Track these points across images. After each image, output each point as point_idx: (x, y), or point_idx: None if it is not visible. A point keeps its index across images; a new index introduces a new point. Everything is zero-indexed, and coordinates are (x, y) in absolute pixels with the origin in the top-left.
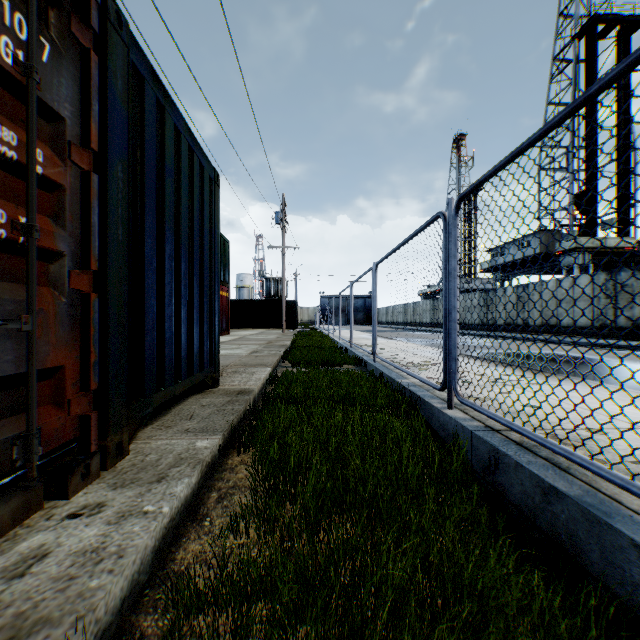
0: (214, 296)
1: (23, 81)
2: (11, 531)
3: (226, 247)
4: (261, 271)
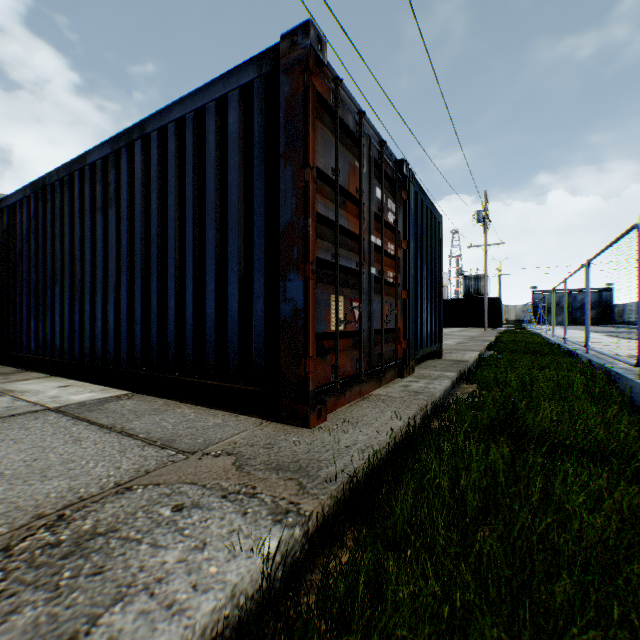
0: (440, 298)
1: (394, 226)
2: (392, 381)
3: None
4: (459, 269)
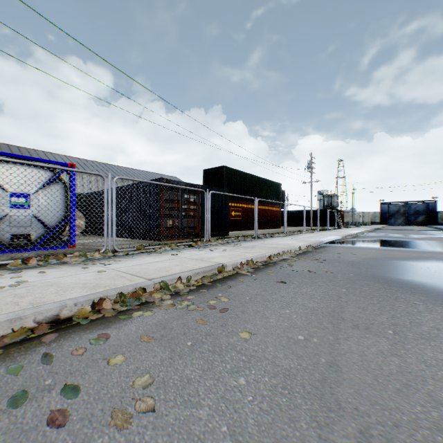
0: (227, 216)
1: (194, 201)
2: (193, 239)
3: (278, 187)
4: (319, 191)
